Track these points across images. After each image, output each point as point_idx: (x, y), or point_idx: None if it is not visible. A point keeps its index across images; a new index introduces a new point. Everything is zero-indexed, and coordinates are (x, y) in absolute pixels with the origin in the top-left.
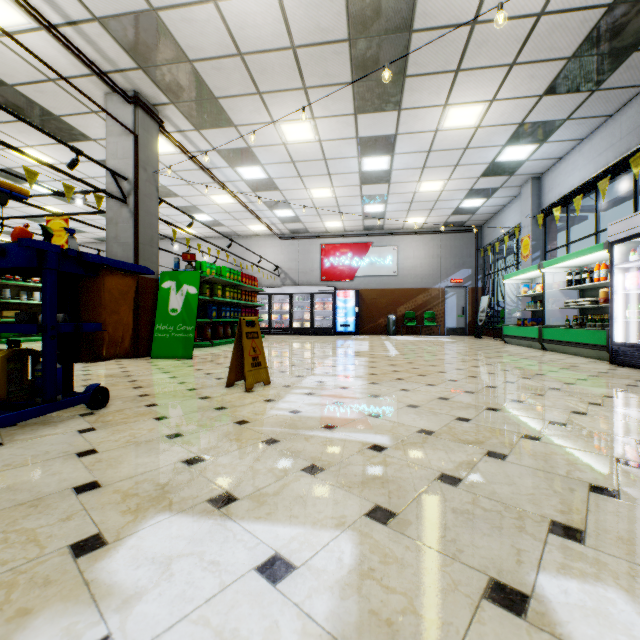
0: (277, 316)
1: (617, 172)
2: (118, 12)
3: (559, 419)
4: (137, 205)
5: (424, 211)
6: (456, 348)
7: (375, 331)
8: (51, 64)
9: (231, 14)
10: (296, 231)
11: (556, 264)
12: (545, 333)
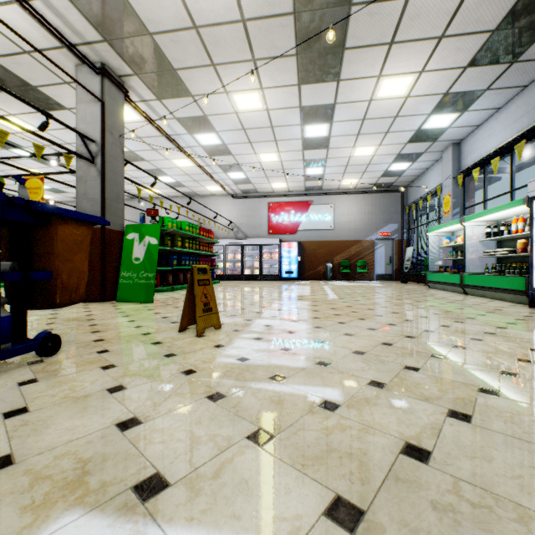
0: (231, 264)
1: (532, 136)
2: None
3: (508, 368)
4: (104, 165)
5: (357, 173)
6: (387, 292)
7: (315, 277)
8: (25, 37)
9: None
10: (247, 191)
11: (477, 218)
12: (466, 279)
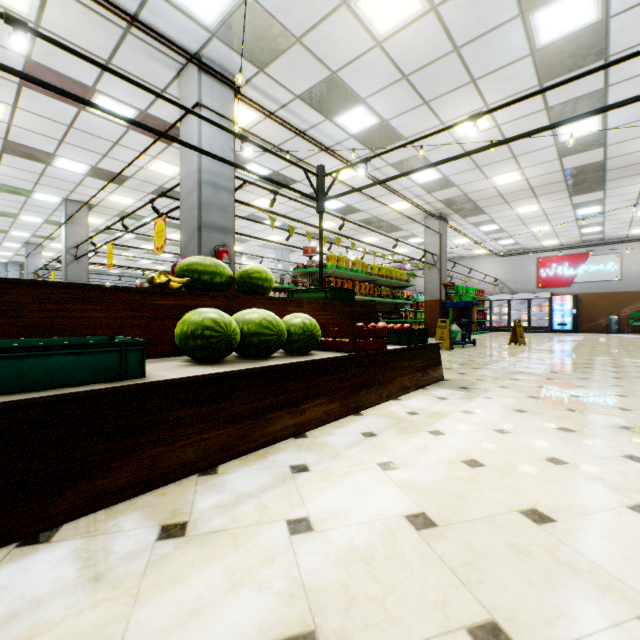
0: (496, 317)
1: None
2: (449, 197)
3: None
4: (440, 266)
5: None
6: None
7: (594, 330)
8: (409, 213)
9: (500, 188)
10: (513, 250)
11: None
12: None
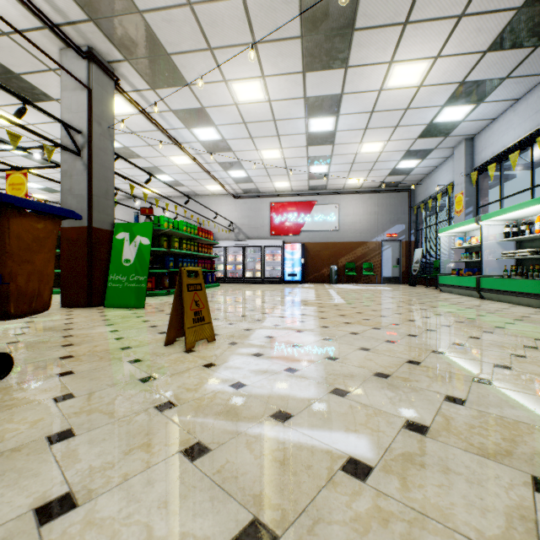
0: (231, 266)
1: None
2: None
3: None
4: (91, 158)
5: (364, 172)
6: (397, 296)
7: (319, 280)
8: (2, 15)
9: None
10: (248, 191)
11: (496, 217)
12: (483, 282)
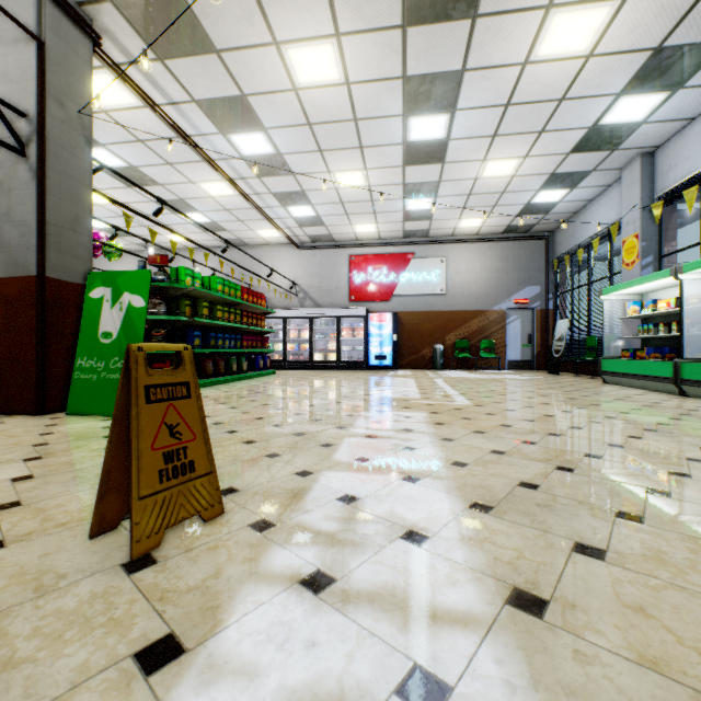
0: (294, 346)
1: None
2: None
3: None
4: (42, 159)
5: (484, 209)
6: (546, 392)
7: (418, 365)
8: None
9: None
10: (318, 238)
11: None
12: (687, 370)
